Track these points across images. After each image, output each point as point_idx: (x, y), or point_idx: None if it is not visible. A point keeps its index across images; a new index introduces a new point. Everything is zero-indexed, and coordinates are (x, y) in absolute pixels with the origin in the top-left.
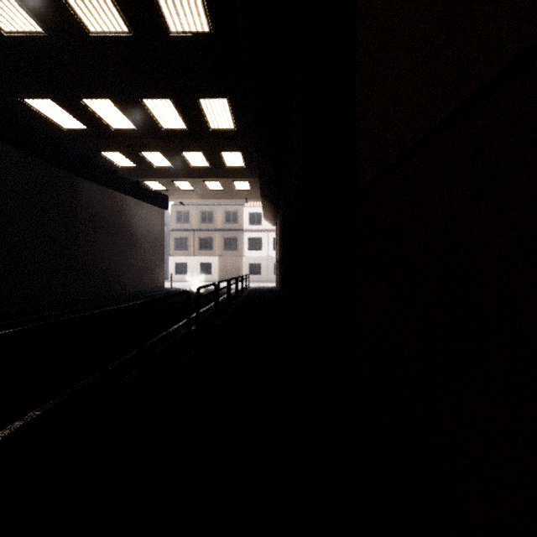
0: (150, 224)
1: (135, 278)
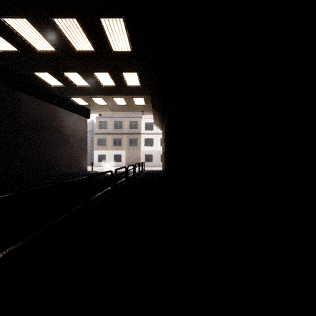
0: (77, 128)
1: (65, 164)
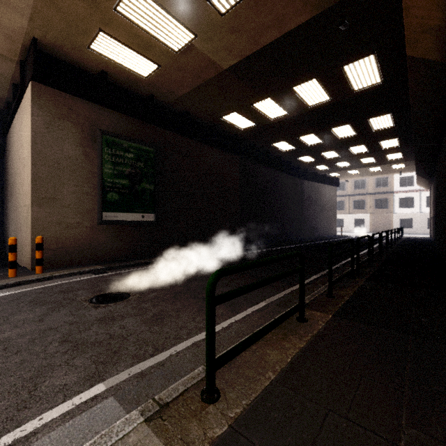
0: (329, 197)
1: (323, 228)
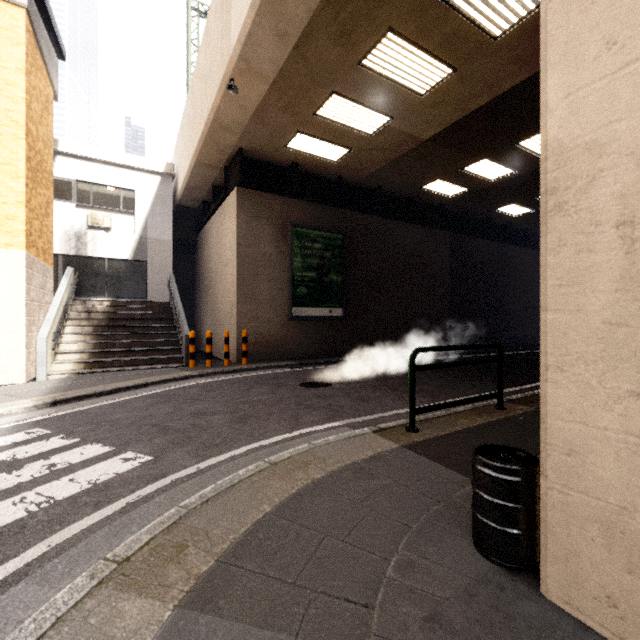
0: None
1: None
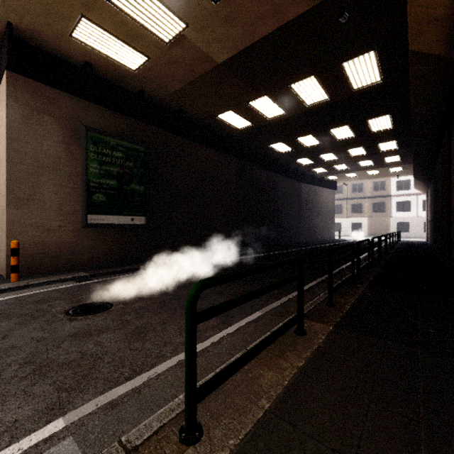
0: (327, 200)
1: (321, 232)
